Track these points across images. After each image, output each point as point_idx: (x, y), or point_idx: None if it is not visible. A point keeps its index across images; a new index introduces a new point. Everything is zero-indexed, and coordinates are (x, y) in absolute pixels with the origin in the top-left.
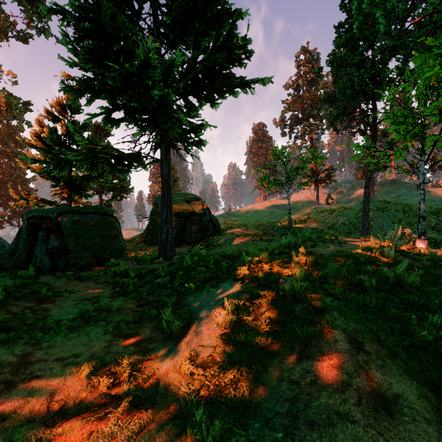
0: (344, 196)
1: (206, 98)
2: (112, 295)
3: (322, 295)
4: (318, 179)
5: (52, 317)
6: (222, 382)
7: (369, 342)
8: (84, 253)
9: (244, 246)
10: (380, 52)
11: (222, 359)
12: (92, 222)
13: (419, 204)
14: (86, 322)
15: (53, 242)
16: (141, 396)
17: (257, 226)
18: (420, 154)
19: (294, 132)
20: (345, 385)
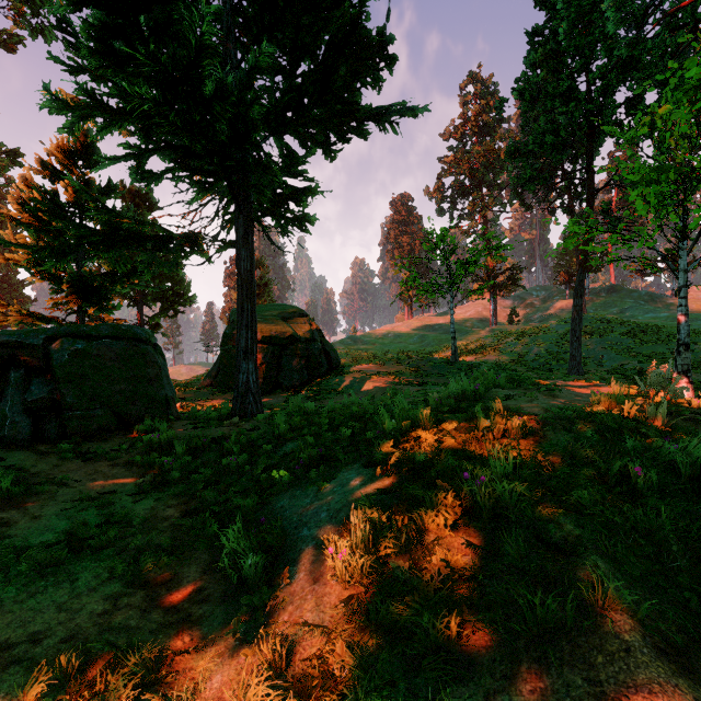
0: (537, 311)
1: (316, 140)
2: (139, 490)
3: (556, 509)
4: (495, 284)
5: (10, 540)
6: None
7: (699, 645)
8: (95, 408)
9: (380, 393)
10: (600, 75)
11: (346, 678)
12: (111, 352)
13: (678, 322)
14: (77, 550)
15: (37, 390)
16: None
17: (400, 360)
18: (680, 237)
19: (458, 209)
20: None
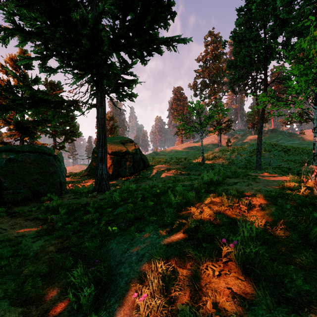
0: (239, 140)
1: (136, 55)
2: (37, 234)
3: (286, 266)
4: (220, 128)
5: None
6: None
7: None
8: (20, 188)
9: (168, 179)
10: (270, 29)
11: None
12: (29, 159)
13: (314, 144)
14: None
15: None
16: None
17: (177, 163)
18: (315, 103)
19: (203, 94)
20: None
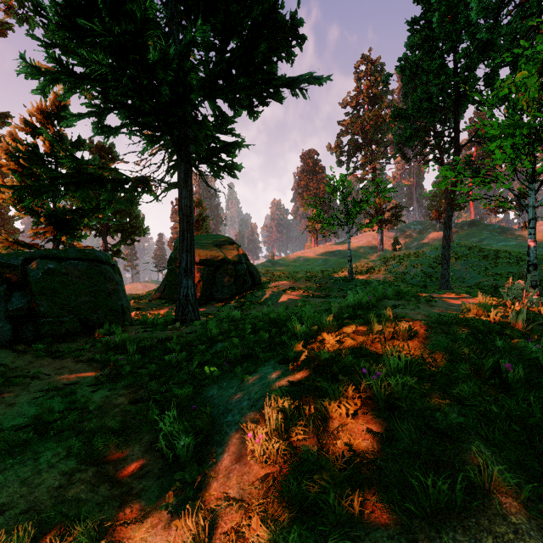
0: (414, 241)
1: (242, 103)
2: (97, 382)
3: (441, 399)
4: (382, 220)
5: None
6: None
7: None
8: (64, 316)
9: (293, 304)
10: (464, 55)
11: None
12: (77, 271)
13: (528, 247)
14: (41, 433)
15: (16, 301)
16: None
17: (308, 278)
18: (530, 180)
19: (353, 161)
20: None
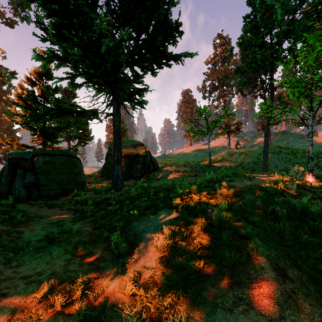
0: (249, 143)
1: (148, 68)
2: (73, 220)
3: (244, 223)
4: (229, 130)
5: (23, 238)
6: (162, 307)
7: (290, 268)
8: (53, 186)
9: (176, 180)
10: (276, 36)
11: (161, 282)
12: (60, 162)
13: (308, 148)
14: (51, 243)
15: (28, 178)
16: (90, 317)
17: (185, 165)
18: (309, 110)
19: (212, 96)
20: (279, 318)
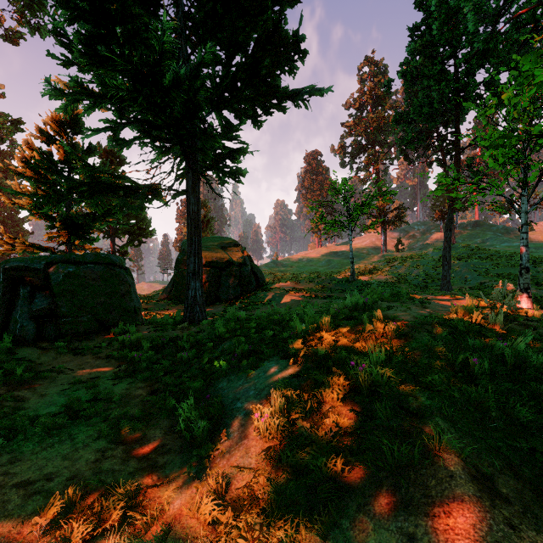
0: (418, 241)
1: (247, 113)
2: (116, 376)
3: (415, 387)
4: (385, 221)
5: (25, 411)
6: None
7: (501, 475)
8: (82, 316)
9: (296, 304)
10: (465, 60)
11: (266, 498)
12: (94, 274)
13: (521, 251)
14: (73, 418)
15: (39, 302)
16: None
17: (311, 279)
18: (522, 187)
19: (356, 163)
20: None
